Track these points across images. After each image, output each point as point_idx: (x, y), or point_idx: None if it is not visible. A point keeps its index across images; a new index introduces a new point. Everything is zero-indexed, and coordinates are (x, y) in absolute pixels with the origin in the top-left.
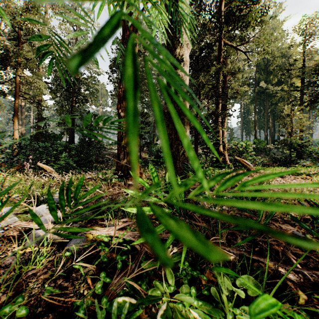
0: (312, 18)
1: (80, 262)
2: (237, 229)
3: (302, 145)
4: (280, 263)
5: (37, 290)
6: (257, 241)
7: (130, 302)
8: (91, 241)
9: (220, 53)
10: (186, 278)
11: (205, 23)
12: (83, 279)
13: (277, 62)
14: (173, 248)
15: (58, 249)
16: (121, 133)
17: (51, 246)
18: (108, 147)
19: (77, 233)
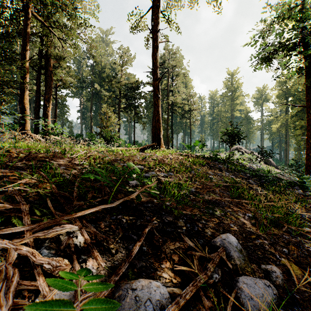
0: (125, 48)
1: None
2: None
3: (111, 136)
4: None
5: None
6: None
7: None
8: None
9: (27, 22)
10: None
11: None
12: None
13: (108, 72)
14: None
15: None
16: None
17: None
18: None
19: None
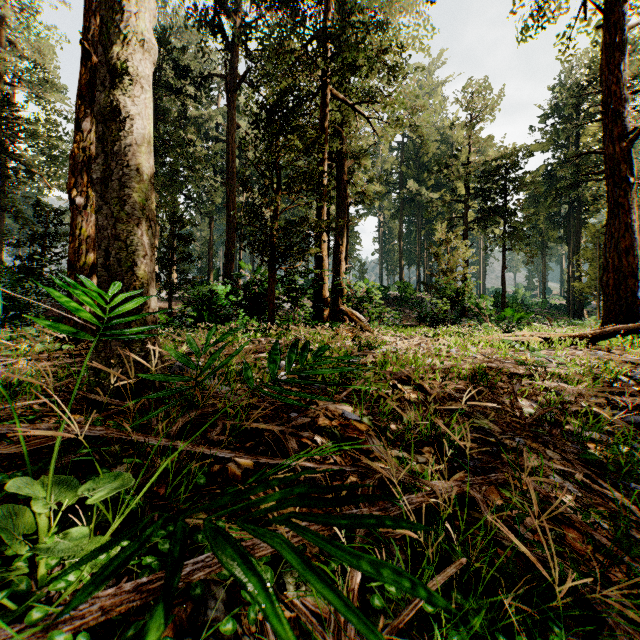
0: (480, 85)
1: None
2: (156, 396)
3: (460, 292)
4: (248, 456)
5: None
6: (263, 432)
7: None
8: None
9: (325, 111)
10: None
11: (293, 47)
12: None
13: (434, 150)
14: (0, 448)
15: None
16: (78, 245)
17: None
18: None
19: None
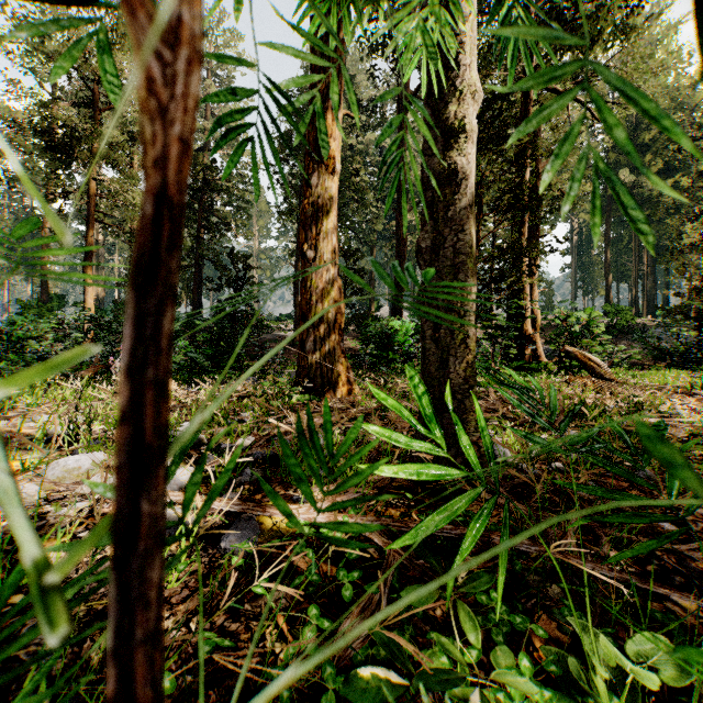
0: None
1: (262, 581)
2: (614, 520)
3: None
4: None
5: (176, 636)
6: None
7: (388, 680)
8: (272, 534)
9: (525, 108)
10: (499, 631)
11: (491, 42)
12: (269, 617)
13: None
14: None
15: (204, 547)
16: (309, 296)
17: (188, 541)
18: (273, 325)
19: (237, 512)
